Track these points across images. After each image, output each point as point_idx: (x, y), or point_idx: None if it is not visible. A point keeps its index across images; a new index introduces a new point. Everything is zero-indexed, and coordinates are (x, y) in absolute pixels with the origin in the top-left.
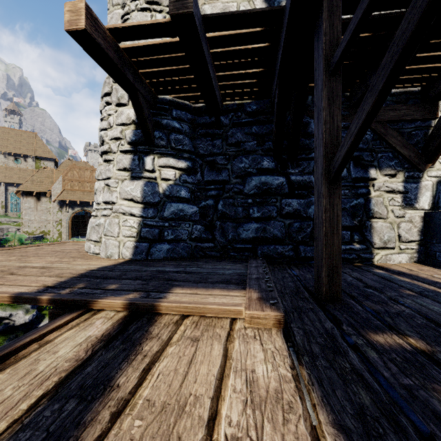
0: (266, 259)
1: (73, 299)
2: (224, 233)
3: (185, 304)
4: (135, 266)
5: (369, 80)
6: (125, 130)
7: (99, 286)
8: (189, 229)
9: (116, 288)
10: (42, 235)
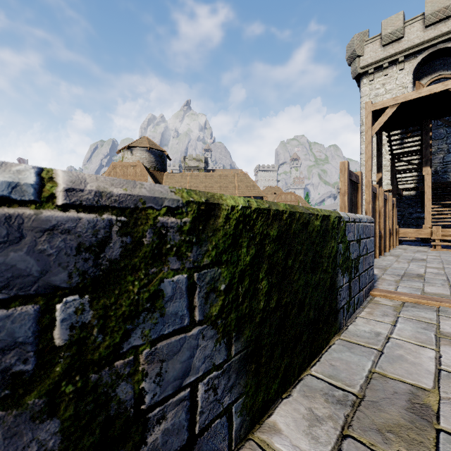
0: None
1: None
2: None
3: None
4: None
5: None
6: None
7: None
8: None
9: None
10: None
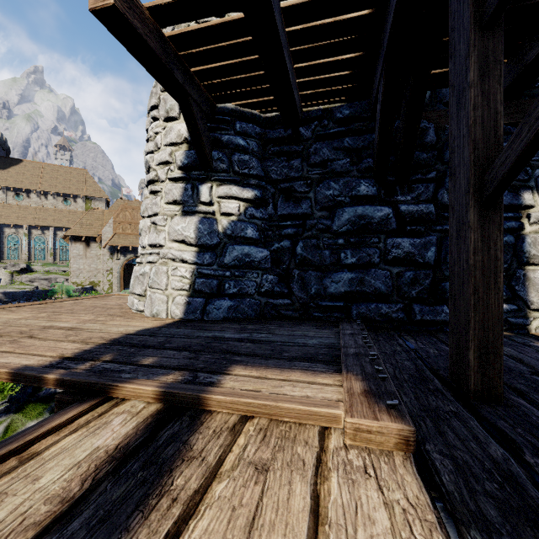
0: (364, 322)
1: (87, 381)
2: (304, 286)
3: (247, 398)
4: (185, 329)
5: (527, 56)
6: (176, 152)
7: (131, 360)
8: (258, 279)
9: (154, 363)
10: (91, 286)
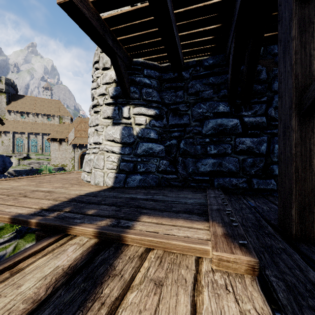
0: (221, 189)
1: (54, 224)
2: (185, 167)
3: (150, 237)
4: (114, 192)
5: None
6: (109, 88)
7: (81, 211)
8: (157, 163)
9: (94, 213)
10: (62, 167)
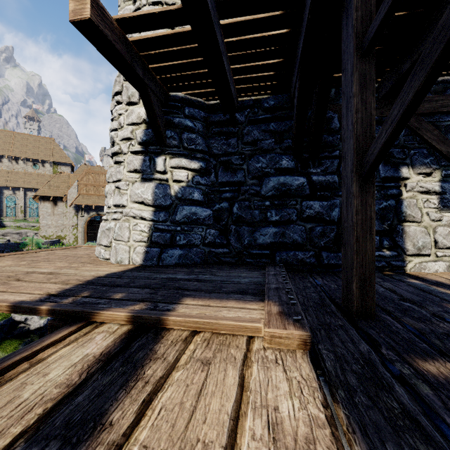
0: (285, 266)
1: (73, 310)
2: (239, 238)
3: (196, 318)
4: (145, 272)
5: (402, 68)
6: (136, 130)
7: (104, 295)
8: (203, 233)
9: (122, 297)
10: (58, 239)
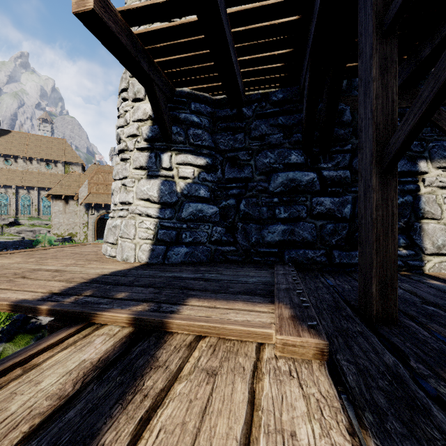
0: (294, 265)
1: (73, 310)
2: (246, 236)
3: (201, 322)
4: (150, 271)
5: (421, 54)
6: (142, 126)
7: (107, 294)
8: (209, 231)
9: (126, 297)
10: (70, 237)
